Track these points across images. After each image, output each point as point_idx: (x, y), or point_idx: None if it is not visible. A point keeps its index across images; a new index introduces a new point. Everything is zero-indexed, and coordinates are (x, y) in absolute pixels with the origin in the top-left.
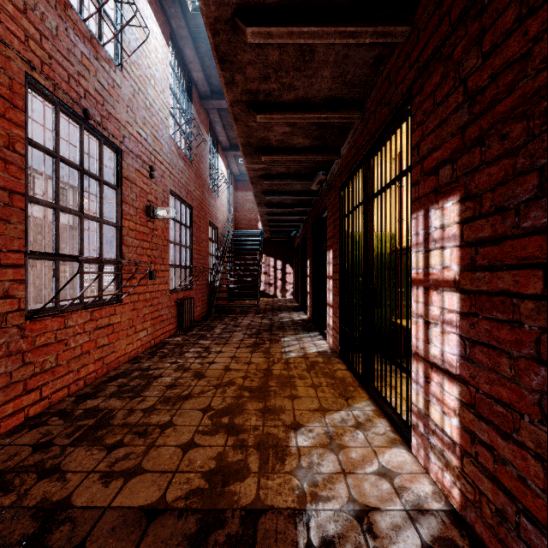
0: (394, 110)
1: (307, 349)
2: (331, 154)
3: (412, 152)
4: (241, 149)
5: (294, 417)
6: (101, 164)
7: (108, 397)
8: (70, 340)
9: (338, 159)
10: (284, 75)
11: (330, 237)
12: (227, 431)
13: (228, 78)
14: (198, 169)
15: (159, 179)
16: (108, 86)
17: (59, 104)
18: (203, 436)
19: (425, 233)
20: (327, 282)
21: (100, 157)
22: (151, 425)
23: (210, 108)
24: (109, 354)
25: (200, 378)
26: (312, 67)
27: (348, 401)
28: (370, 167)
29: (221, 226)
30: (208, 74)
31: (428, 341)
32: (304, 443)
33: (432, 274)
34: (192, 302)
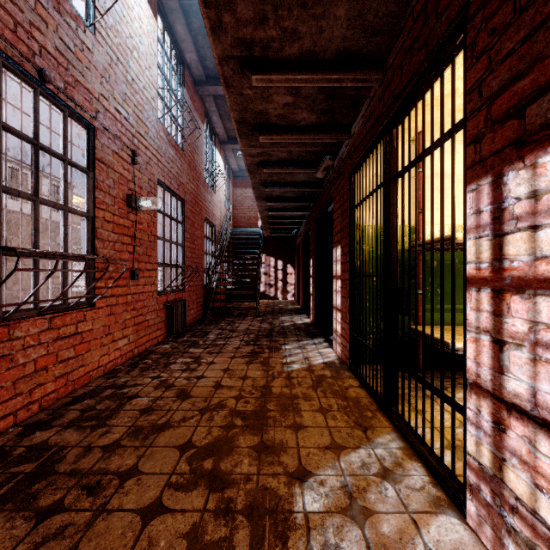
0: (434, 51)
1: (312, 360)
2: (341, 133)
3: (467, 98)
4: (235, 127)
5: (298, 459)
6: (65, 141)
7: (64, 427)
8: (18, 355)
9: (348, 140)
10: (286, 15)
11: (337, 232)
12: (208, 484)
13: (213, 20)
14: (192, 161)
15: (144, 166)
16: (74, 47)
17: (1, 57)
18: (175, 492)
19: (494, 209)
20: (334, 283)
21: (64, 131)
22: (107, 474)
23: (205, 95)
24: (76, 368)
25: (184, 399)
26: (323, 1)
27: (367, 433)
28: (392, 140)
29: (218, 223)
30: (202, 56)
31: (501, 369)
32: (314, 505)
33: (511, 269)
34: (184, 305)
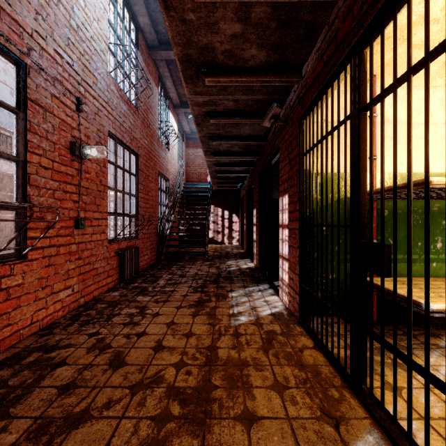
0: None
1: (259, 310)
2: (291, 75)
3: None
4: (179, 68)
5: None
6: None
7: None
8: None
9: (298, 83)
10: None
11: (284, 181)
12: None
13: None
14: (145, 119)
15: (92, 116)
16: None
17: None
18: None
19: None
20: (280, 232)
21: None
22: None
23: (159, 60)
24: None
25: (116, 368)
26: None
27: (341, 430)
28: (362, 62)
29: (172, 178)
30: (154, 21)
31: None
32: None
33: None
34: (136, 252)
